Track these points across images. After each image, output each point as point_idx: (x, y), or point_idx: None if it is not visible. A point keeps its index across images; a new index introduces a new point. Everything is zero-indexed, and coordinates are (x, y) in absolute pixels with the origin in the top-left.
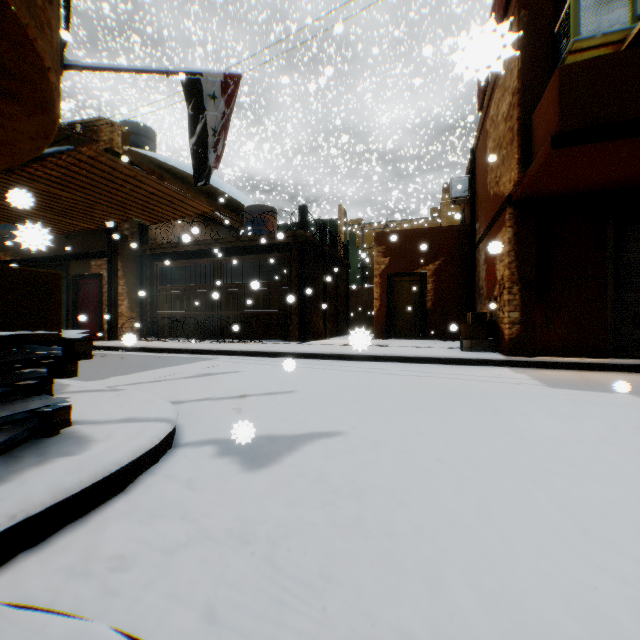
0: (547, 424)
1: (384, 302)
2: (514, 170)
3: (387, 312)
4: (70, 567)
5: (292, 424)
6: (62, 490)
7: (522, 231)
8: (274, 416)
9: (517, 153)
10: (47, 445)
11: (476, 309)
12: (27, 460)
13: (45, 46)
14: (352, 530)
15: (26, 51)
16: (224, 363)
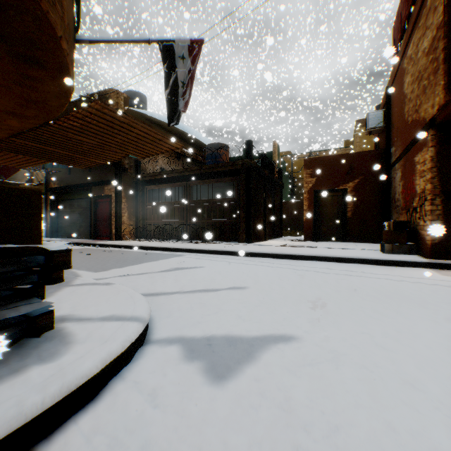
0: None
1: (311, 212)
2: (439, 95)
3: (314, 220)
4: None
5: (248, 324)
6: (19, 416)
7: (444, 149)
8: (231, 313)
9: (442, 79)
10: (33, 345)
11: (391, 218)
12: (7, 366)
13: (56, 18)
14: None
15: (42, 23)
16: (191, 259)
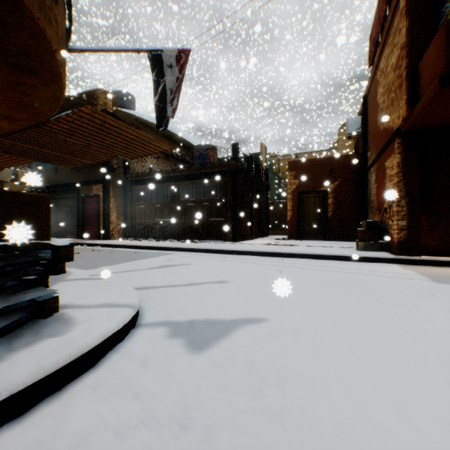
0: (442, 318)
1: (295, 213)
2: (402, 108)
3: (297, 220)
4: (40, 442)
5: (226, 310)
6: (41, 370)
7: (408, 156)
8: (213, 302)
9: (405, 94)
10: (41, 326)
11: (367, 218)
12: (23, 340)
13: (52, 34)
14: (278, 422)
15: (39, 38)
16: (179, 257)
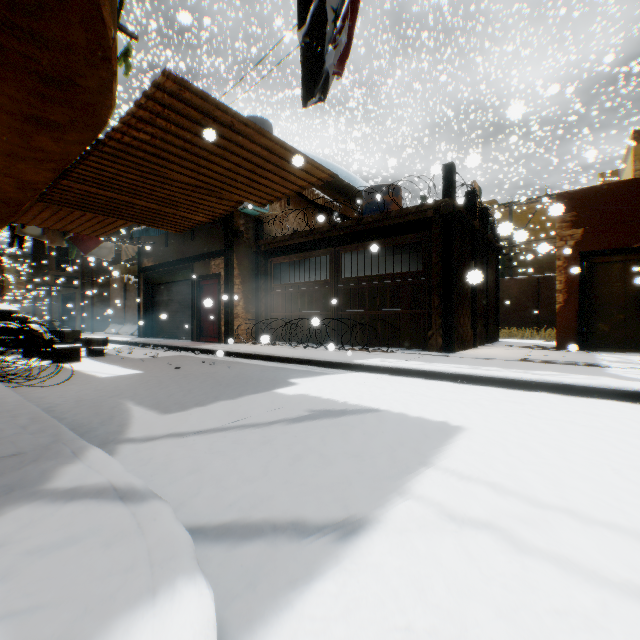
0: None
1: (572, 295)
2: None
3: (578, 310)
4: None
5: None
6: None
7: None
8: None
9: None
10: None
11: None
12: None
13: None
14: None
15: None
16: (348, 386)
